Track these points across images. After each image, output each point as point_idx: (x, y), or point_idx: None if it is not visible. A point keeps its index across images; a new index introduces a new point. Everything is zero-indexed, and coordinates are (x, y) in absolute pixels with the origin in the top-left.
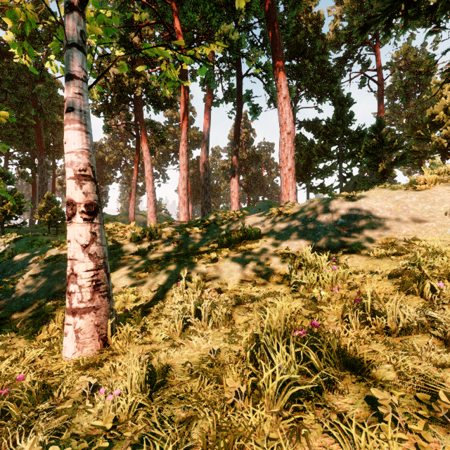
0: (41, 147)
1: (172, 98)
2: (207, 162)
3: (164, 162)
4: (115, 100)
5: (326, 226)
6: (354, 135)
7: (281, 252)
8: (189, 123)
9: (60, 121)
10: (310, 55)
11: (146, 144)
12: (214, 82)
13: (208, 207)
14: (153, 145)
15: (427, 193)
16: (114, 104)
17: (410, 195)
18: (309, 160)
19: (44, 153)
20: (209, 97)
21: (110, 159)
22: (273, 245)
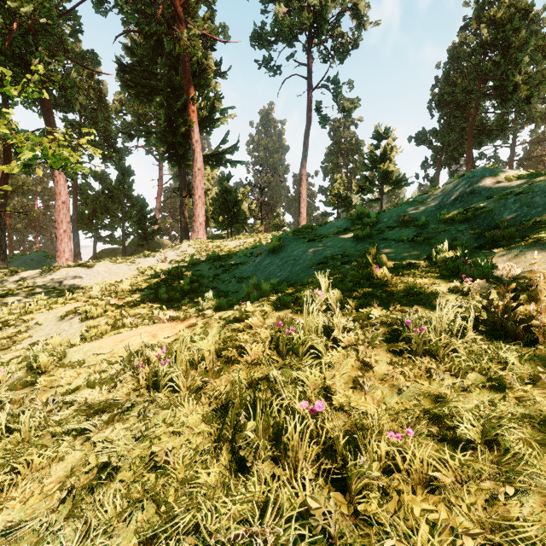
0: None
1: None
2: None
3: None
4: None
5: (75, 278)
6: (134, 201)
7: (49, 290)
8: None
9: None
10: (93, 119)
11: None
12: None
13: None
14: None
15: (120, 265)
16: None
17: (114, 265)
18: (96, 212)
19: None
20: None
21: None
22: (45, 288)
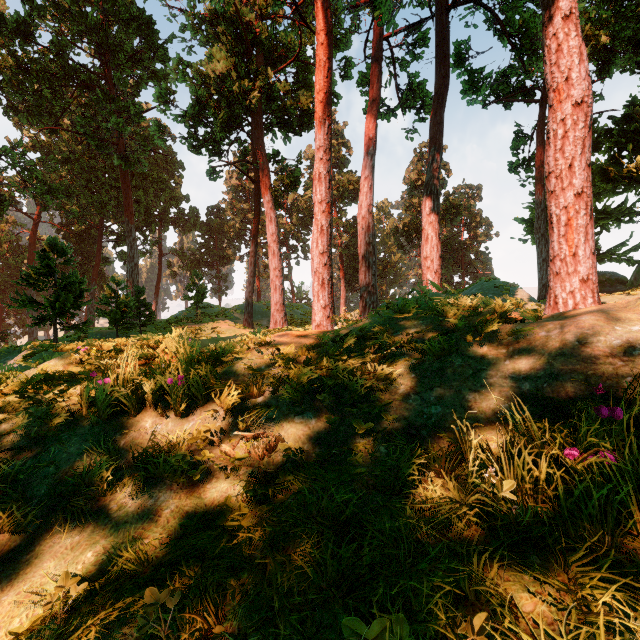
0: (130, 211)
1: (311, 112)
2: (369, 213)
3: (304, 227)
4: (221, 123)
5: None
6: None
7: None
8: (341, 166)
9: (164, 178)
10: None
11: (269, 191)
12: (390, 6)
13: (372, 293)
14: (279, 191)
15: None
16: (220, 129)
17: None
18: None
19: (145, 224)
20: (373, 99)
21: (231, 228)
22: None
